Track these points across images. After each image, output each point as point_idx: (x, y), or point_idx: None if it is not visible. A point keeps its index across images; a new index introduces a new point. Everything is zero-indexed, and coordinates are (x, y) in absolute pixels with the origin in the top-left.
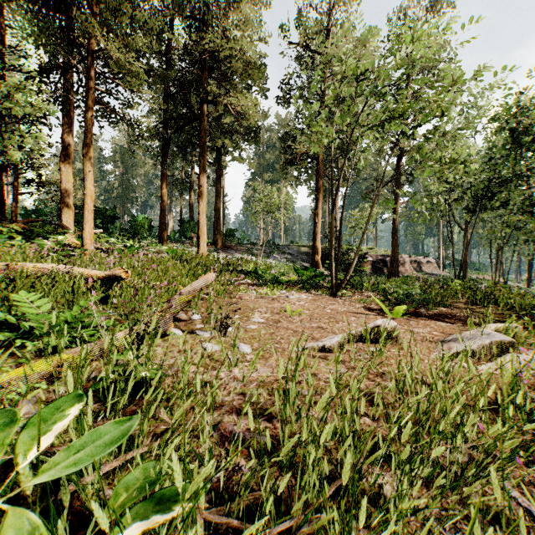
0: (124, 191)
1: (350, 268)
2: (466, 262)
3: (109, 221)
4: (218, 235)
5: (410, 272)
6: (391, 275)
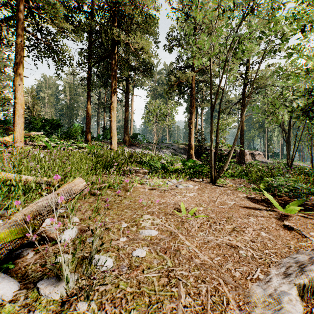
0: (71, 111)
1: (227, 161)
2: (289, 154)
3: (55, 128)
4: (127, 137)
5: (250, 161)
6: (240, 163)
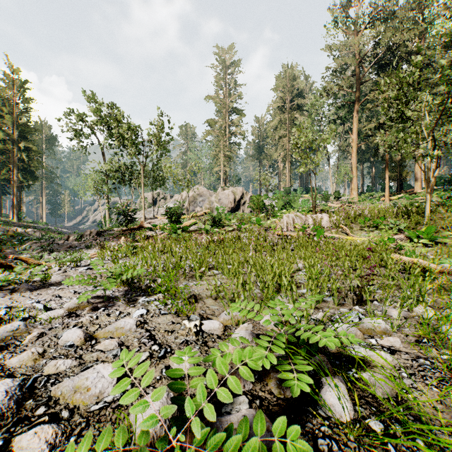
0: None
1: None
2: None
3: None
4: None
5: None
6: None
